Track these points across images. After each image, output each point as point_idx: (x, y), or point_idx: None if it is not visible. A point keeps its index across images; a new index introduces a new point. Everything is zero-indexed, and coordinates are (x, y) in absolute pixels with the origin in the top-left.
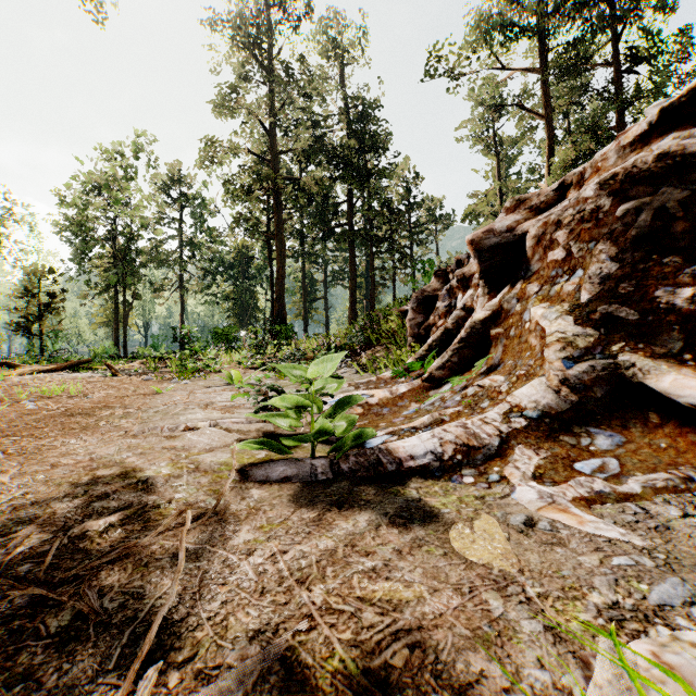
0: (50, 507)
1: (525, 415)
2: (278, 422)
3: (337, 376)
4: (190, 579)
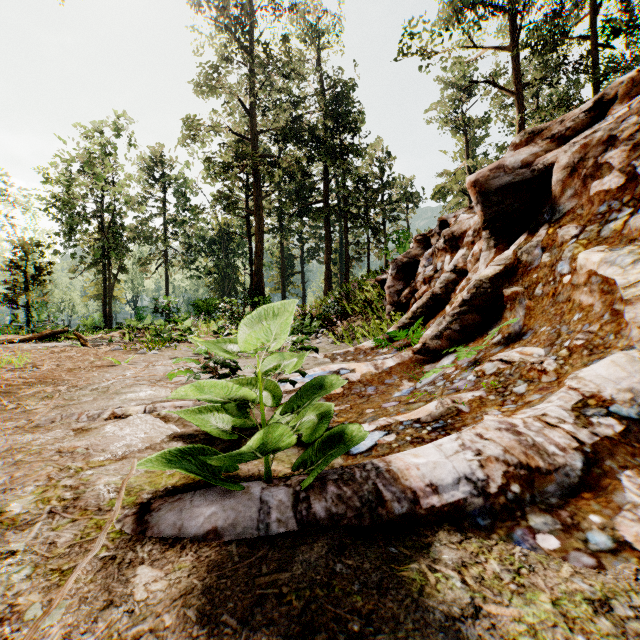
0: None
1: (616, 414)
2: (217, 419)
3: (310, 348)
4: None
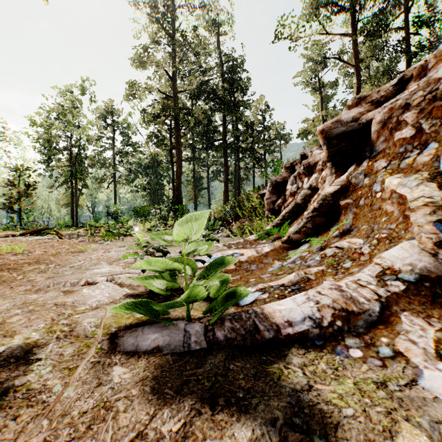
0: None
1: (402, 279)
2: (156, 283)
3: (214, 239)
4: None
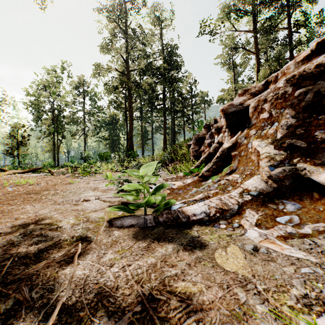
0: (11, 240)
1: (250, 194)
2: (128, 197)
3: (157, 175)
4: (79, 280)
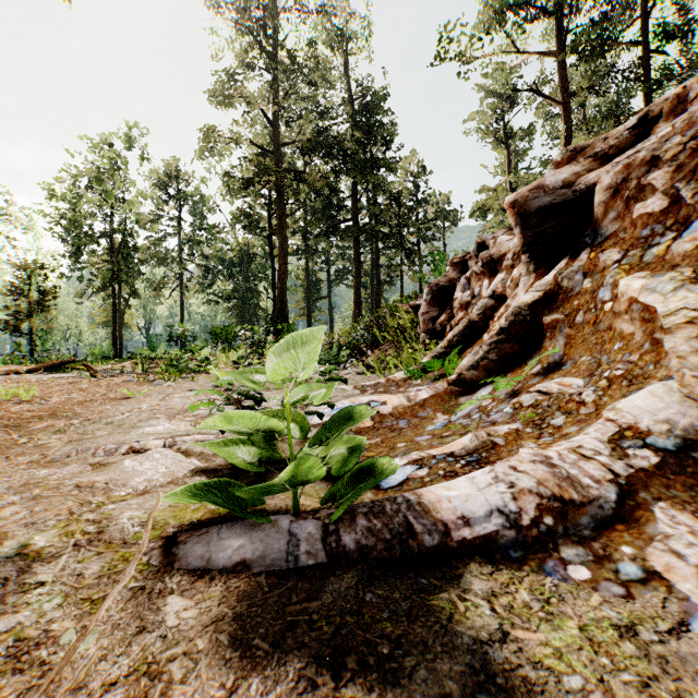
0: None
1: (653, 445)
2: (243, 452)
3: (338, 378)
4: None
